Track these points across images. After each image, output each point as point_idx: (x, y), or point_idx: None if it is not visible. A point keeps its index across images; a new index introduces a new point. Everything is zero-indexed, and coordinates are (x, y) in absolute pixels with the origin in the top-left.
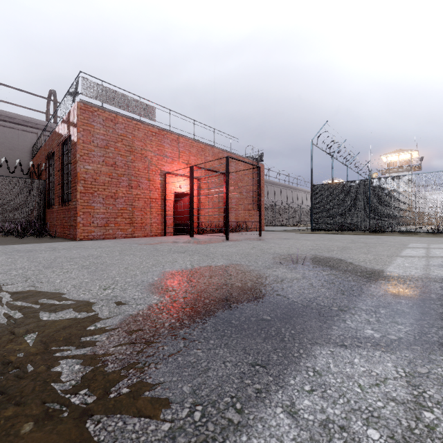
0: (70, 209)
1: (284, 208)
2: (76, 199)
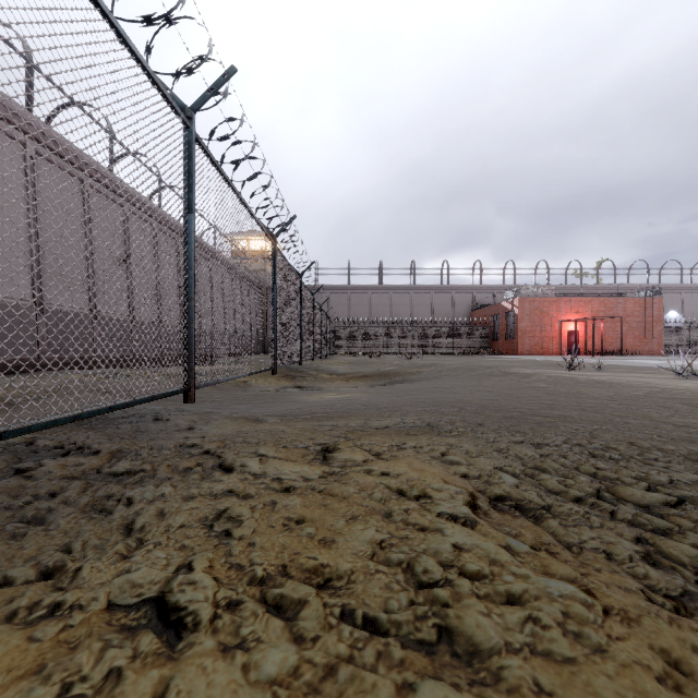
0: (513, 343)
1: None
2: (518, 339)
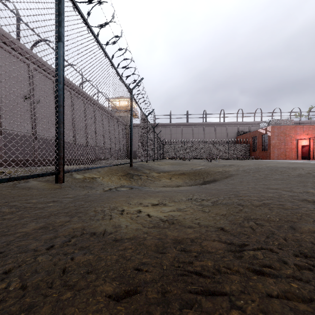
0: (267, 152)
1: None
2: (270, 150)
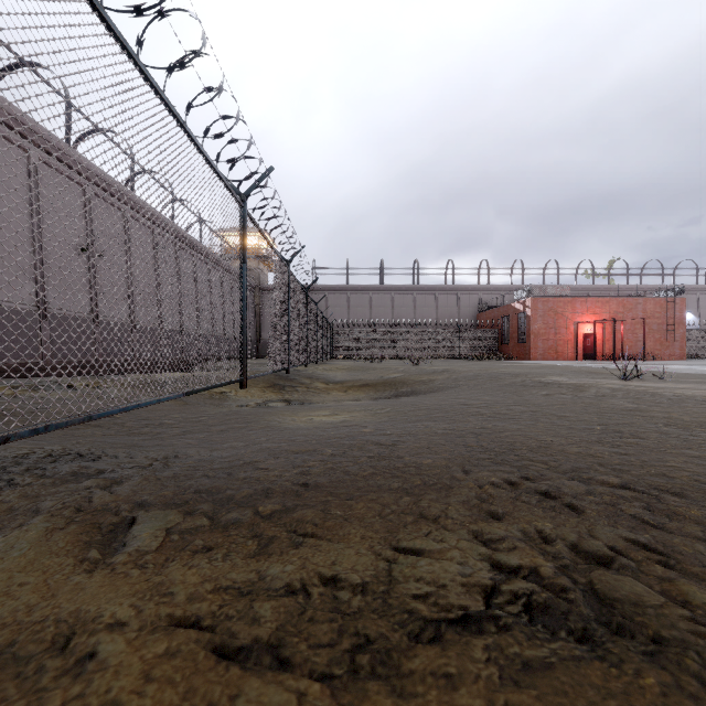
0: (525, 346)
1: None
2: (531, 342)
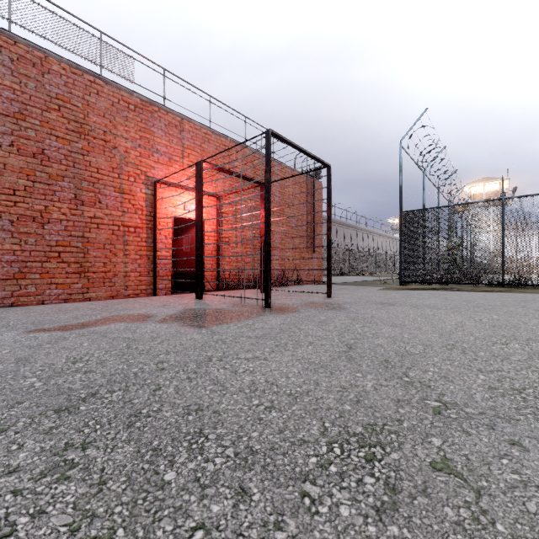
0: None
1: (344, 251)
2: None
